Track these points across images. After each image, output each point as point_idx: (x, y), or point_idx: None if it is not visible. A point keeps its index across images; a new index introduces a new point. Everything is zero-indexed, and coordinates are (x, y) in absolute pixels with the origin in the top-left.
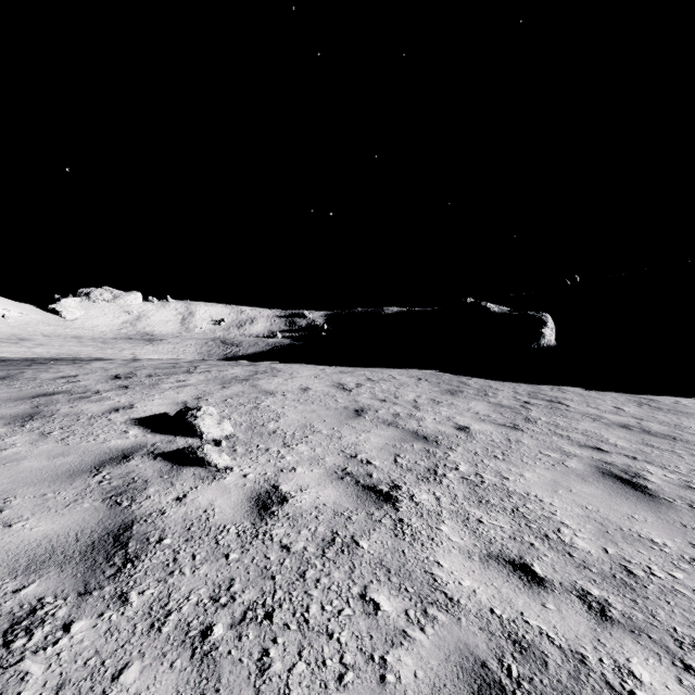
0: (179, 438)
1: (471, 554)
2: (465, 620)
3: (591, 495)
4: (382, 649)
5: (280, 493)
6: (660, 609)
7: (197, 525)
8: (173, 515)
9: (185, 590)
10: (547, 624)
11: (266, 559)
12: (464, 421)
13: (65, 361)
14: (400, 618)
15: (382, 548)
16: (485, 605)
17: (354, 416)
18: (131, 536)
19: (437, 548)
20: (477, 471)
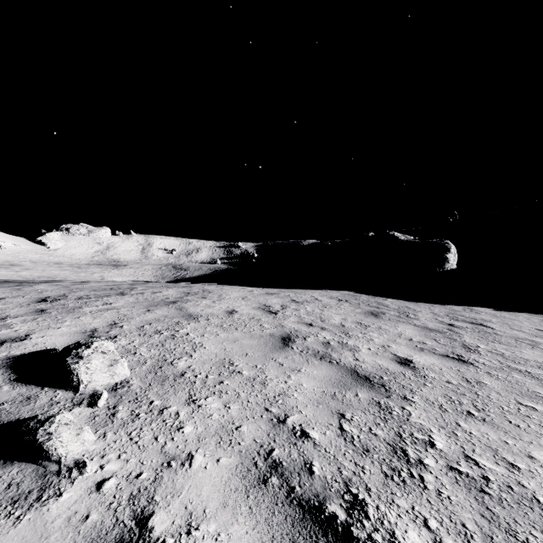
0: (46, 390)
1: None
2: None
3: None
4: None
5: None
6: None
7: None
8: None
9: None
10: None
11: None
12: (402, 352)
13: (13, 283)
14: None
15: None
16: None
17: (281, 346)
18: None
19: None
20: (463, 450)
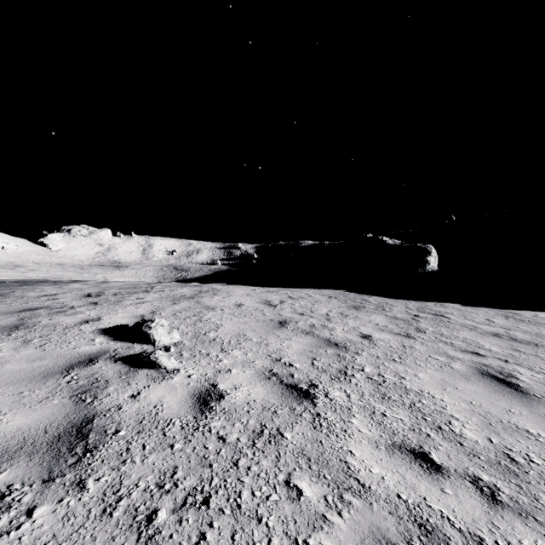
0: (136, 344)
1: (378, 444)
2: (376, 505)
3: (474, 392)
4: (305, 533)
5: (218, 391)
6: (542, 493)
7: (147, 418)
8: (128, 410)
9: (134, 477)
10: (447, 508)
11: (205, 449)
12: (367, 331)
13: (49, 282)
14: (320, 503)
15: (303, 439)
16: (393, 490)
17: (278, 327)
18: (92, 429)
19: (349, 439)
20: (379, 372)
